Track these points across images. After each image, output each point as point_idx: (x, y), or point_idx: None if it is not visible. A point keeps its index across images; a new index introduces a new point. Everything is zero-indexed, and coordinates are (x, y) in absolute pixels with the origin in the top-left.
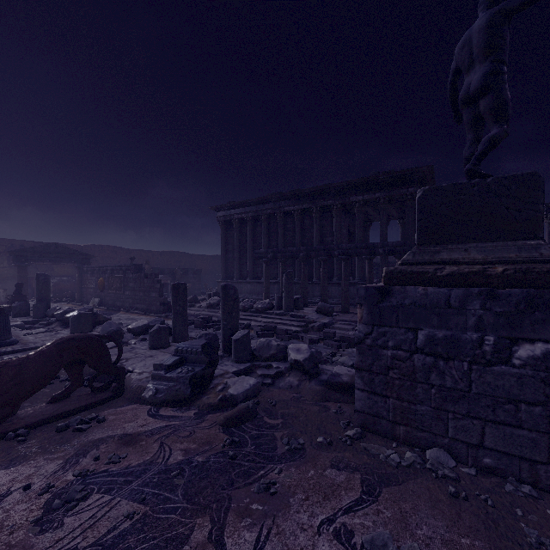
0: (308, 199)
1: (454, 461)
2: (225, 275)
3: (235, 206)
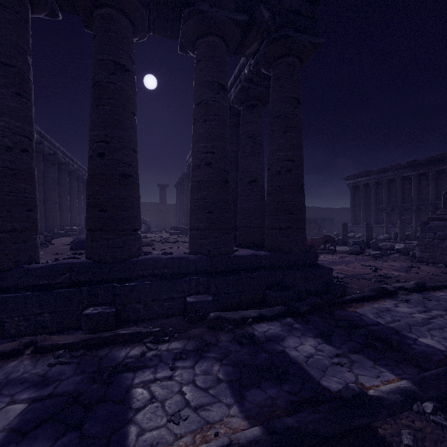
0: (423, 166)
1: (444, 266)
2: (353, 222)
3: (361, 176)
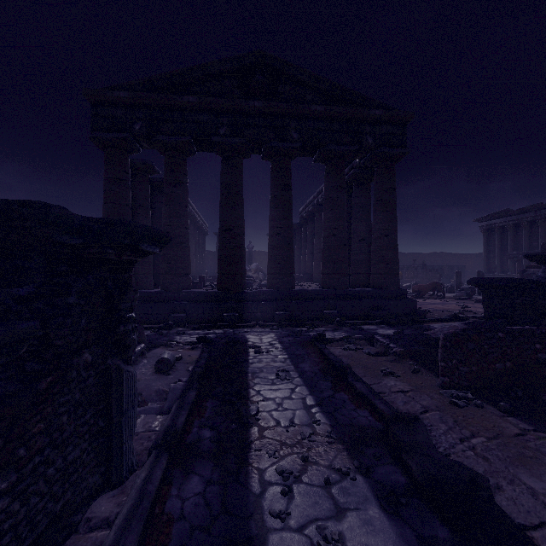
0: None
1: None
2: (487, 270)
3: (496, 217)
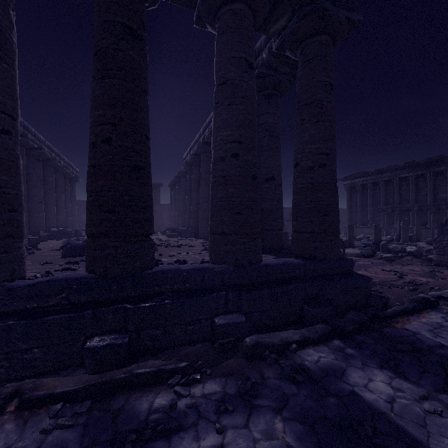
0: (421, 168)
1: None
2: (349, 223)
3: (358, 177)
